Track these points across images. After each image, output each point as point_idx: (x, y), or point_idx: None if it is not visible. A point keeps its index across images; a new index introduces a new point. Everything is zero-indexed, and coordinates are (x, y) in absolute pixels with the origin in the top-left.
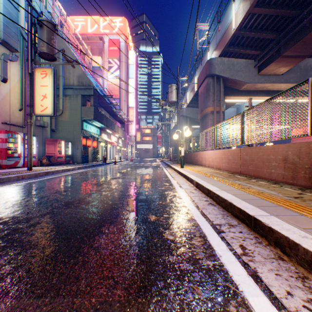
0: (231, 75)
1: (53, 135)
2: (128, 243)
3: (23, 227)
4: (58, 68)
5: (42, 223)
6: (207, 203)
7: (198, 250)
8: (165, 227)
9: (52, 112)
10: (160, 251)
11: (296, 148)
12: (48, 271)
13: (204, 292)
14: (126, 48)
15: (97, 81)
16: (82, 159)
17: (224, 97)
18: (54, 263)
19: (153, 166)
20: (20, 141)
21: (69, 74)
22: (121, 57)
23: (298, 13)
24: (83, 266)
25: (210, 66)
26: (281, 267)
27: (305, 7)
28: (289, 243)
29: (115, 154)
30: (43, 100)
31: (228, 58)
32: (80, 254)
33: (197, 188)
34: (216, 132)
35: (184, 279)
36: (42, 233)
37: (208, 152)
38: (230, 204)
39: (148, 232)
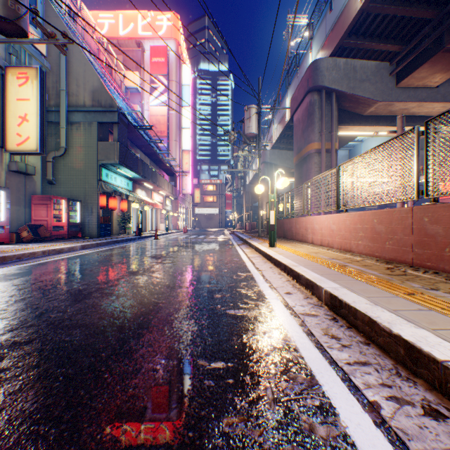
0: (351, 88)
1: (50, 189)
2: None
3: None
4: (58, 77)
5: None
6: None
7: None
8: None
9: (38, 147)
10: None
11: None
12: None
13: None
14: (179, 61)
15: (131, 107)
16: (99, 231)
17: (337, 127)
18: None
19: (219, 243)
20: None
21: (78, 87)
22: (170, 74)
23: None
24: None
25: (315, 73)
26: None
27: None
28: None
29: (160, 222)
30: (21, 124)
31: (346, 59)
32: None
33: (337, 316)
34: (340, 178)
35: None
36: None
37: (321, 217)
38: None
39: None
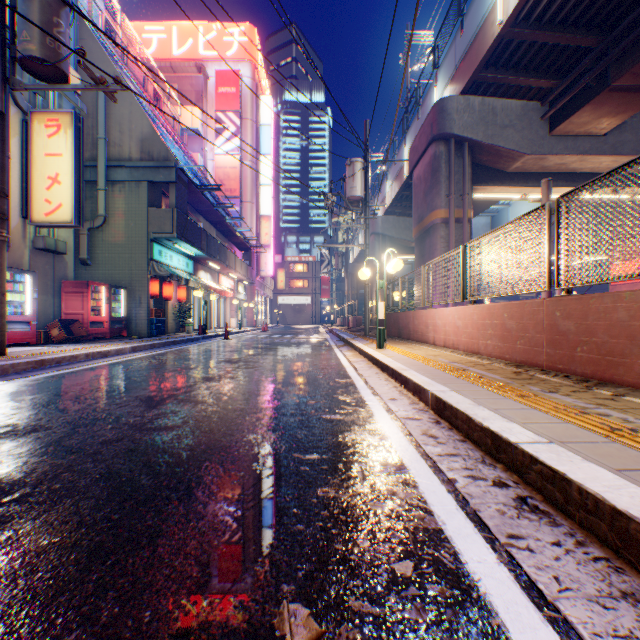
0: (490, 137)
1: (84, 272)
2: None
3: None
4: (95, 121)
5: None
6: (510, 498)
7: None
8: None
9: (73, 218)
10: None
11: None
12: None
13: None
14: (255, 91)
15: (190, 157)
16: (150, 328)
17: (471, 188)
18: None
19: (312, 345)
20: None
21: (122, 134)
22: (243, 110)
23: None
24: None
25: (441, 116)
26: None
27: None
28: None
29: (230, 316)
30: (50, 188)
31: (482, 98)
32: None
33: (441, 419)
34: (466, 261)
35: None
36: None
37: (445, 311)
38: None
39: None
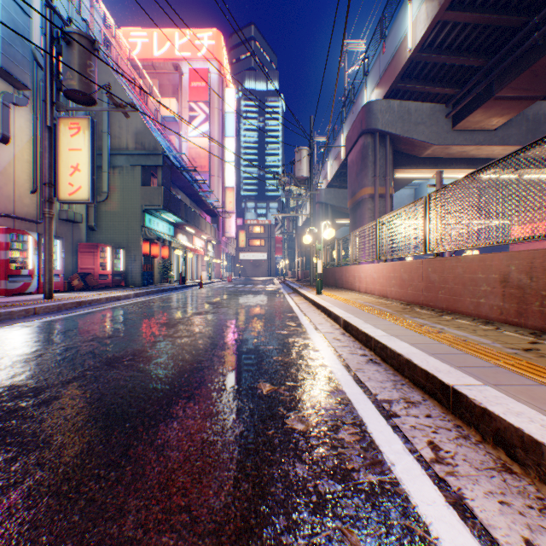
0: (406, 131)
1: (91, 236)
2: (220, 437)
3: (26, 406)
4: (100, 118)
5: (62, 397)
6: (365, 359)
7: (350, 452)
8: (288, 407)
9: (90, 197)
10: (280, 455)
11: (524, 261)
12: (66, 495)
13: (365, 540)
14: (221, 85)
15: (169, 141)
16: (142, 279)
17: (393, 170)
18: (78, 480)
19: (268, 292)
20: (32, 247)
21: (120, 129)
22: (211, 100)
23: (523, 22)
24: (133, 485)
25: (368, 115)
26: (508, 487)
27: (536, 9)
28: (524, 440)
29: (202, 270)
30: (73, 174)
31: (400, 101)
32: (128, 461)
33: (346, 332)
34: (379, 231)
35: (325, 512)
36: (60, 418)
37: (366, 266)
38: (408, 362)
39: (258, 416)
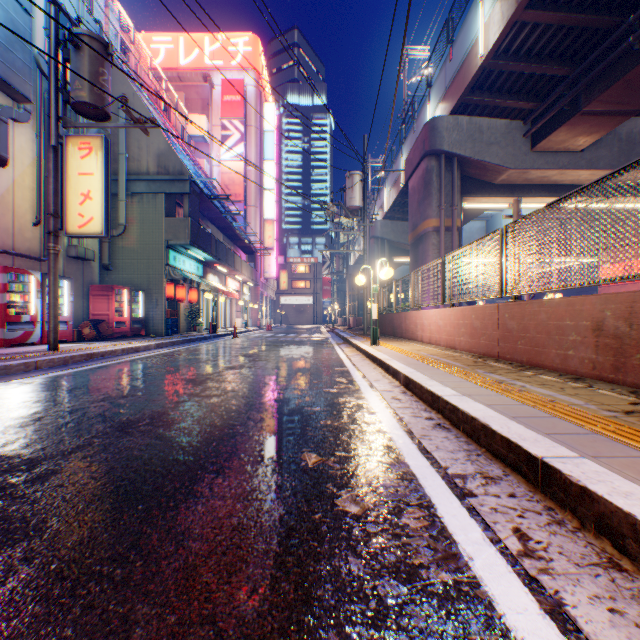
0: (477, 153)
1: (105, 277)
2: (255, 523)
3: (17, 483)
4: (116, 138)
5: (62, 472)
6: (431, 423)
7: (417, 542)
8: (339, 484)
9: (103, 230)
10: (329, 546)
11: (622, 305)
12: (58, 601)
13: None
14: (259, 99)
15: (198, 165)
16: (165, 327)
17: (461, 199)
18: (74, 580)
19: (314, 342)
20: (35, 289)
21: (140, 150)
22: (247, 117)
23: (616, 22)
24: (143, 587)
25: (432, 134)
26: (619, 590)
27: (631, 8)
28: (637, 529)
29: (236, 316)
30: (83, 203)
31: (469, 117)
32: (139, 554)
33: (407, 391)
34: (445, 270)
35: (387, 623)
36: (58, 497)
37: (430, 312)
38: (485, 427)
39: (302, 495)
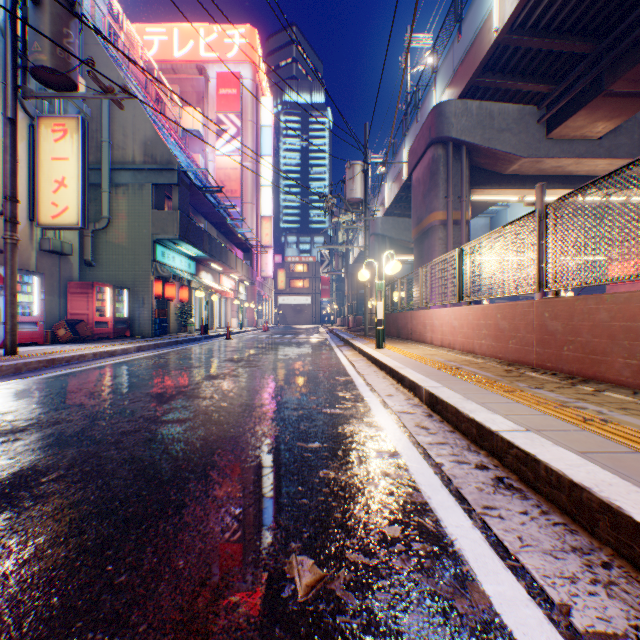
0: (487, 140)
1: (88, 273)
2: None
3: None
4: (99, 124)
5: None
6: (488, 478)
7: None
8: None
9: (80, 220)
10: None
11: None
12: None
13: None
14: (256, 93)
15: (191, 159)
16: (153, 328)
17: (469, 190)
18: None
19: (312, 344)
20: None
21: (125, 137)
22: (244, 111)
23: None
24: None
25: (439, 119)
26: None
27: None
28: None
29: (231, 316)
30: (57, 191)
31: (479, 102)
32: None
33: (433, 413)
34: (462, 263)
35: None
36: None
37: (442, 311)
38: (612, 511)
39: None
